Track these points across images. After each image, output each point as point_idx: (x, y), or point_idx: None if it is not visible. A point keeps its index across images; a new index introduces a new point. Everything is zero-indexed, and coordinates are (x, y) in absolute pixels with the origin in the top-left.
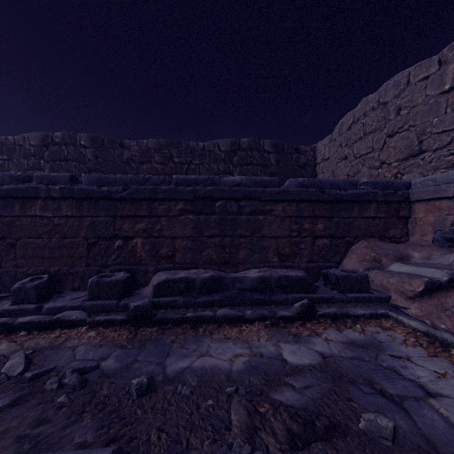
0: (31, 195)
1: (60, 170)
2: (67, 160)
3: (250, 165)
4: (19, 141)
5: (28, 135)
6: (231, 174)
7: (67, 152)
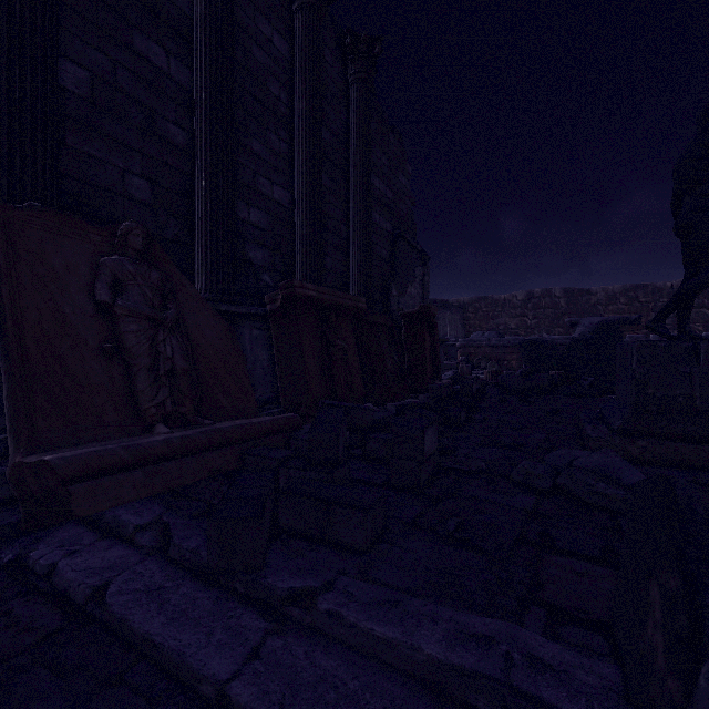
0: None
1: (540, 316)
2: (544, 308)
3: None
4: (508, 298)
5: (515, 294)
6: (705, 308)
7: (545, 303)
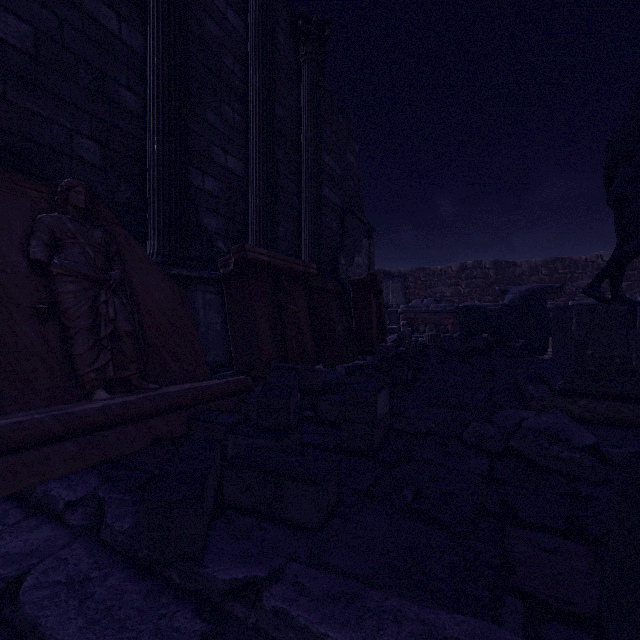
0: (549, 310)
1: (472, 285)
2: (475, 278)
3: (635, 270)
4: (444, 269)
5: (450, 265)
6: None
7: (476, 273)
